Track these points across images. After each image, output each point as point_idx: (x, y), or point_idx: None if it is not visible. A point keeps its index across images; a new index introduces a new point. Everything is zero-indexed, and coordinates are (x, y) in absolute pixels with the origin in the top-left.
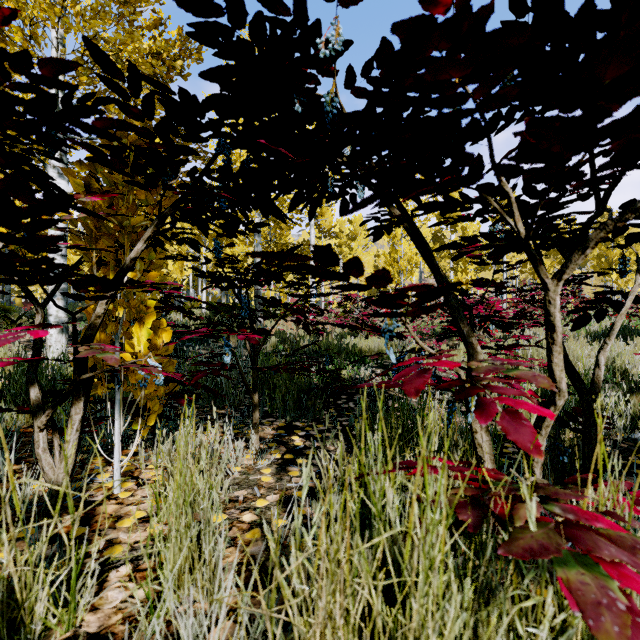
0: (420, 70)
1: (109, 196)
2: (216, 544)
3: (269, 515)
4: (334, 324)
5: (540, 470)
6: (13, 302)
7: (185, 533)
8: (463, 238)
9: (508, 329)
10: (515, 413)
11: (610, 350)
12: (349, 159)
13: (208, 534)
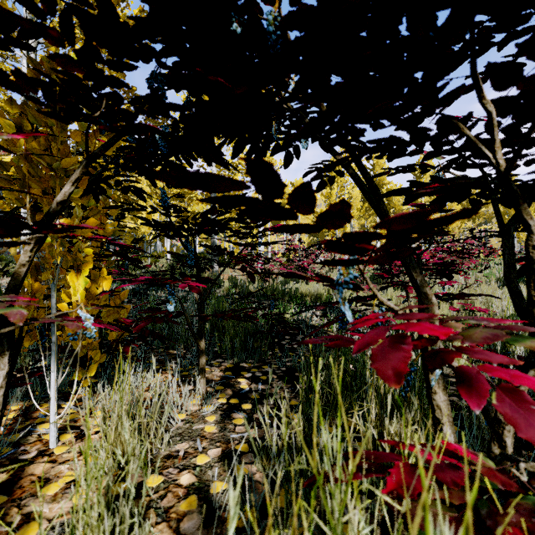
0: (369, 2)
1: (35, 135)
2: (142, 525)
3: (209, 476)
4: (277, 274)
5: (511, 439)
6: (9, 252)
7: (97, 526)
8: (412, 183)
9: (452, 277)
10: (515, 392)
11: None
12: (294, 93)
13: (123, 531)
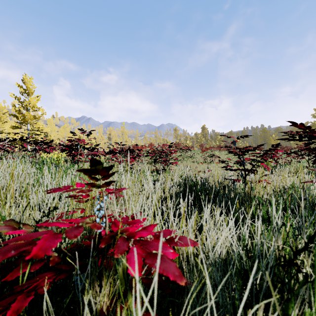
0: None
1: None
2: None
3: None
4: None
5: None
6: None
7: None
8: None
9: None
10: None
11: None
12: None
13: None
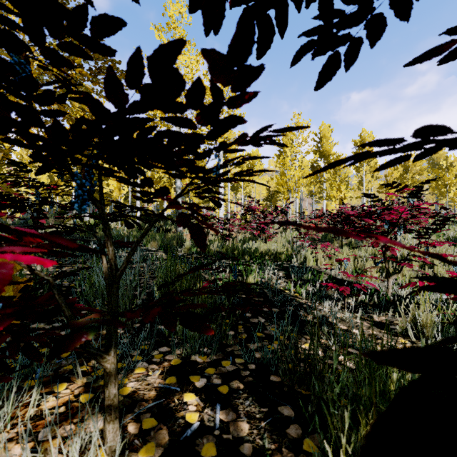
0: None
1: None
2: None
3: None
4: None
5: None
6: None
7: None
8: None
9: None
10: None
11: None
12: None
13: None
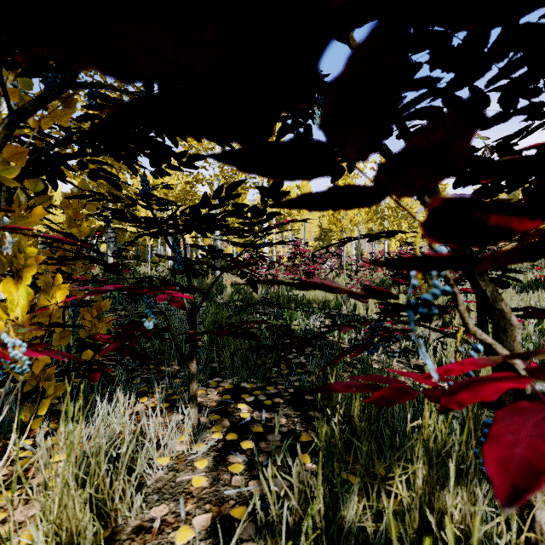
0: None
1: None
2: None
3: None
4: (290, 284)
5: None
6: None
7: None
8: None
9: (508, 285)
10: None
11: (538, 300)
12: None
13: None
